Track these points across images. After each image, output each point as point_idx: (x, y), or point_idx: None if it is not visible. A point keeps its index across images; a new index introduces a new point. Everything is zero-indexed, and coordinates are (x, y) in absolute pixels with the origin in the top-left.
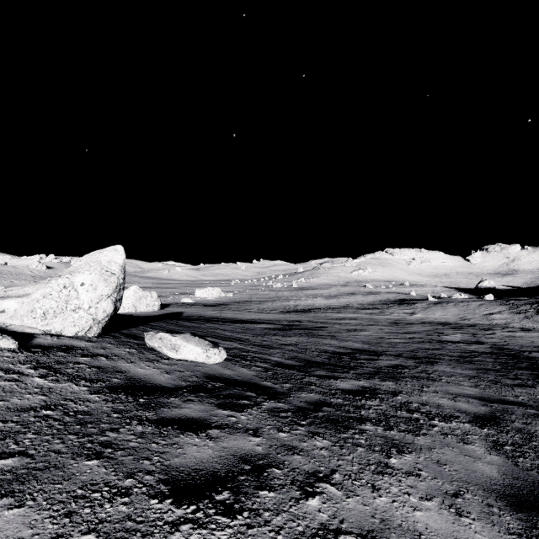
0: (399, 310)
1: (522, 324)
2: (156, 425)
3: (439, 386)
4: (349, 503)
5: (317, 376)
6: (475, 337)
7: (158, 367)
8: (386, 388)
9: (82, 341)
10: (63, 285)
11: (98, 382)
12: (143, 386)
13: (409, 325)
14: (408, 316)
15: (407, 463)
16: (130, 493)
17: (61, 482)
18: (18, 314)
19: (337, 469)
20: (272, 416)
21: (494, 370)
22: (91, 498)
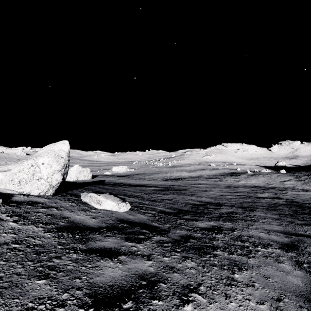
0: (231, 179)
1: (303, 187)
2: (85, 253)
3: (258, 225)
4: (211, 308)
5: (185, 219)
6: (276, 195)
7: (89, 214)
8: (227, 226)
9: (42, 198)
10: (31, 164)
11: (50, 225)
12: (79, 227)
13: (237, 188)
14: (236, 182)
15: (245, 277)
16: (65, 304)
17: (18, 297)
18: (3, 182)
19: (201, 283)
20: (159, 246)
21: (290, 215)
22: (38, 310)
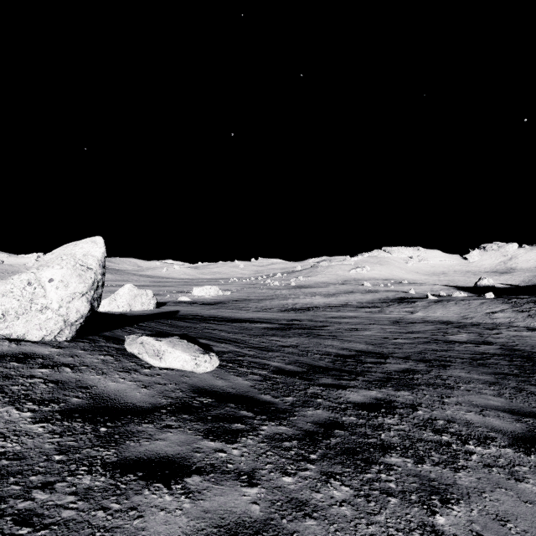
0: (399, 308)
1: (526, 323)
2: (112, 473)
3: (460, 396)
4: None
5: (323, 386)
6: (481, 337)
7: (135, 379)
8: (402, 400)
9: (47, 347)
10: (27, 282)
11: (50, 404)
12: (110, 407)
13: (411, 324)
14: (408, 314)
15: (459, 523)
16: None
17: None
18: None
19: None
20: (273, 448)
21: (513, 375)
22: None
